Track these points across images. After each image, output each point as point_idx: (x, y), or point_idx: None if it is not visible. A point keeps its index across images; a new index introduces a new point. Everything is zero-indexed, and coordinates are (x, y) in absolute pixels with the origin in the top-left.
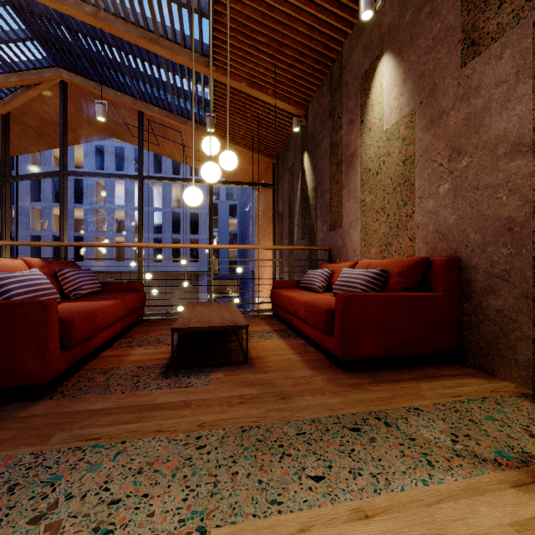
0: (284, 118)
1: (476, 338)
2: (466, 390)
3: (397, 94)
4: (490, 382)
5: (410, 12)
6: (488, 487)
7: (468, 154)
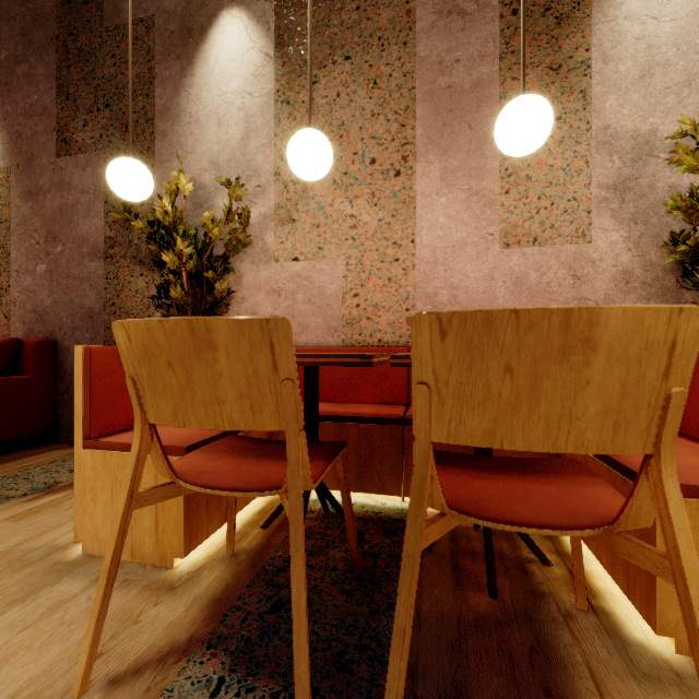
0: None
1: (69, 414)
2: (41, 460)
3: None
4: (72, 449)
5: (6, 52)
6: (2, 509)
7: (62, 242)
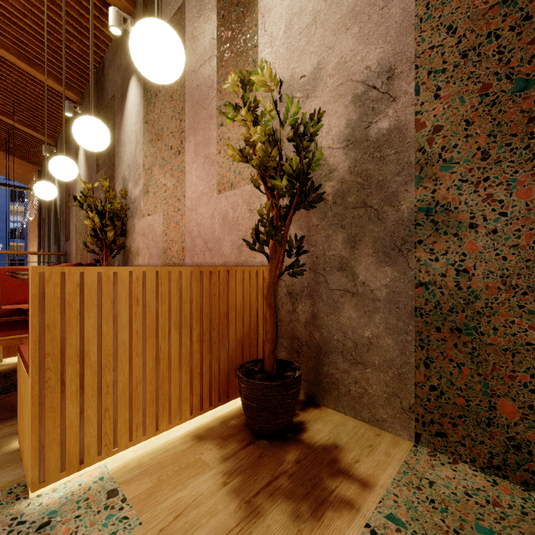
0: (38, 139)
1: None
2: None
3: (85, 169)
4: None
5: None
6: None
7: None
